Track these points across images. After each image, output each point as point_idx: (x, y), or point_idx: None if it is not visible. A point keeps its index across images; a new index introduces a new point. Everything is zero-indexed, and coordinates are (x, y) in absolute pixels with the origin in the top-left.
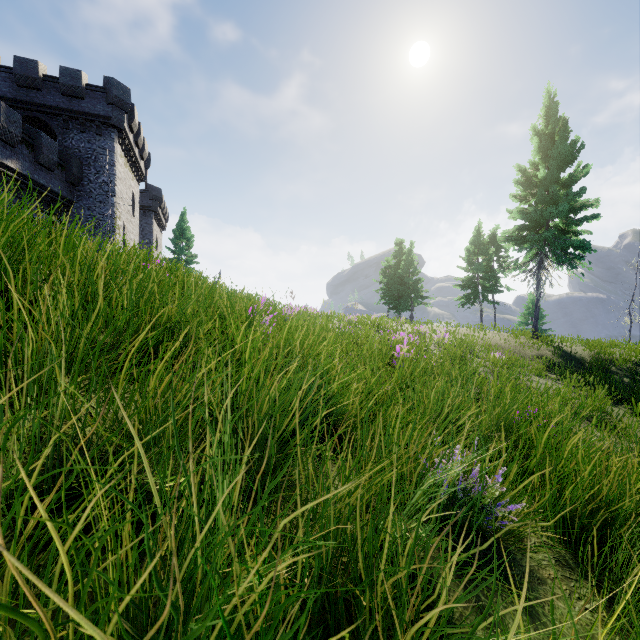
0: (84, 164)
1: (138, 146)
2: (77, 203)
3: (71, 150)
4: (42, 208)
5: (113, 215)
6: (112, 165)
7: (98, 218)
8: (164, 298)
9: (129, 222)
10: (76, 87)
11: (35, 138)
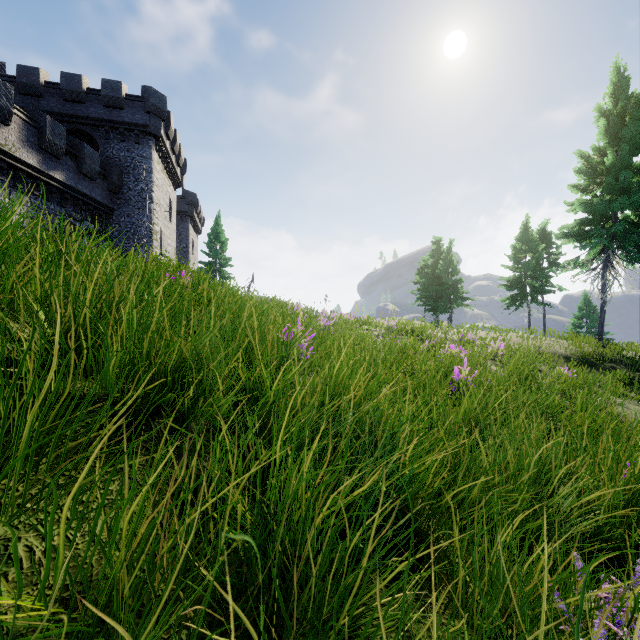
0: (124, 172)
1: (174, 153)
2: (117, 211)
3: (112, 159)
4: (85, 217)
5: (150, 221)
6: (150, 172)
7: (137, 225)
8: (177, 329)
9: (166, 227)
10: (116, 98)
11: (78, 149)
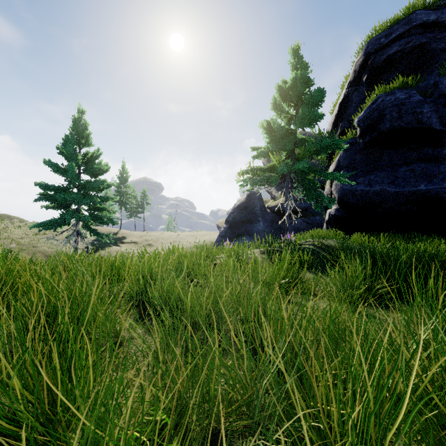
0: None
1: None
2: None
3: None
4: None
5: None
6: None
7: None
8: None
9: None
10: None
11: None
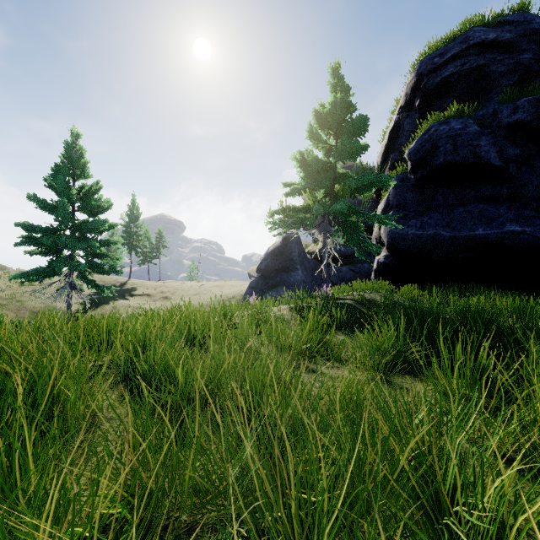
0: None
1: None
2: None
3: None
4: None
5: None
6: None
7: None
8: None
9: None
10: None
11: None
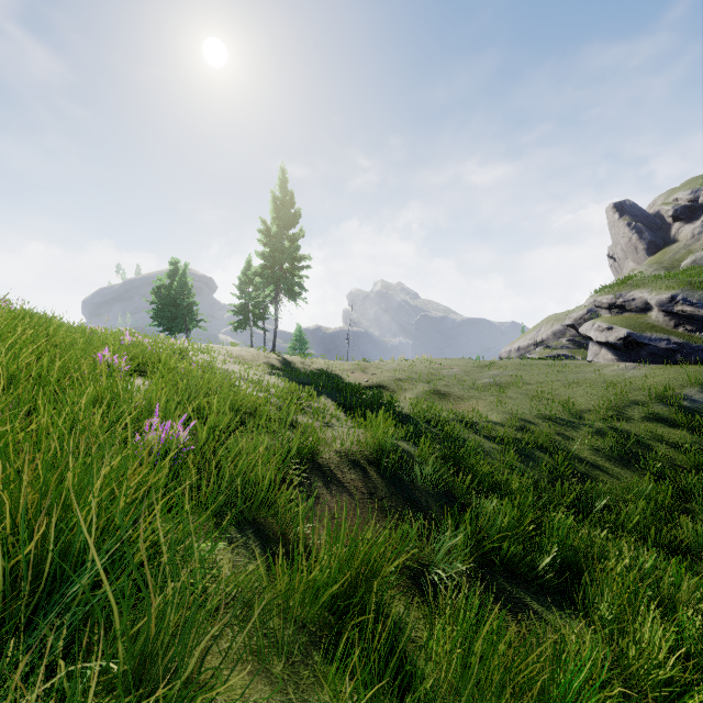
0: None
1: None
2: None
3: None
4: None
5: None
6: None
7: None
8: None
9: None
10: None
11: None
